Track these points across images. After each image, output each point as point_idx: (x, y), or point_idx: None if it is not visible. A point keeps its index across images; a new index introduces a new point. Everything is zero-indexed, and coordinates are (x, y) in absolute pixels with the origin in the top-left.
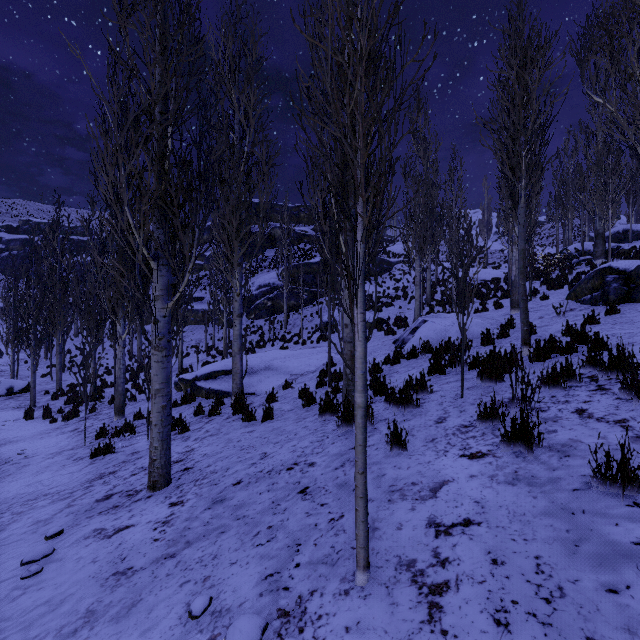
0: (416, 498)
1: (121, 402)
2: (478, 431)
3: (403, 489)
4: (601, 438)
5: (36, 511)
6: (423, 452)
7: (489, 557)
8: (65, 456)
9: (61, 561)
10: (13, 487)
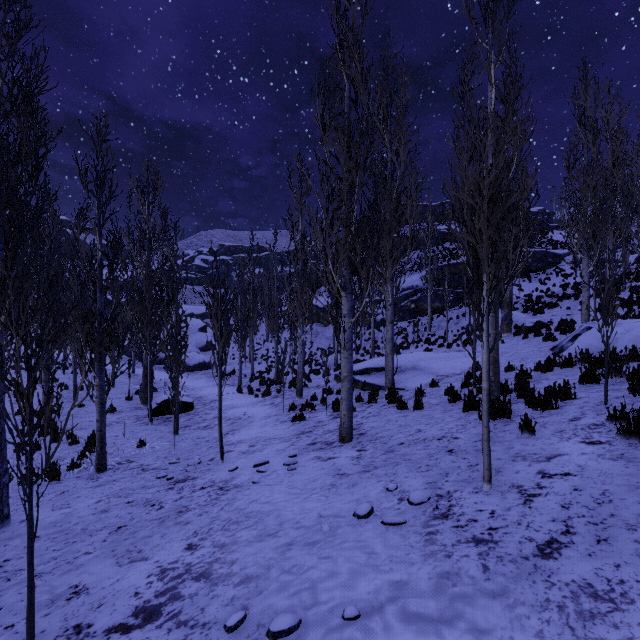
0: (534, 461)
1: (301, 387)
2: (606, 428)
3: (525, 456)
4: None
5: (274, 445)
6: (549, 437)
7: (573, 488)
8: (273, 419)
9: (304, 466)
10: (252, 432)
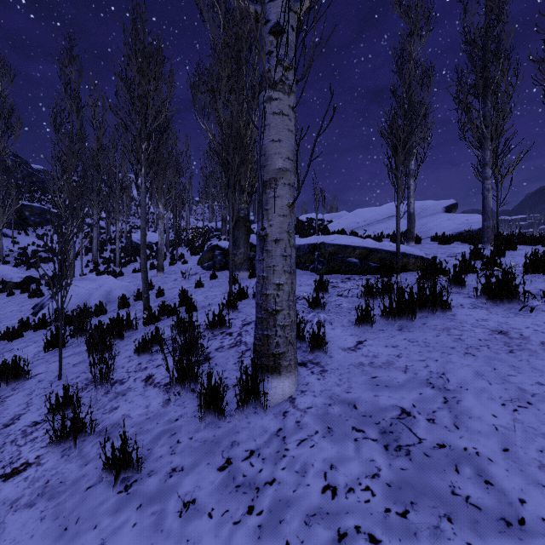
0: None
1: None
2: (45, 428)
3: None
4: (146, 407)
5: None
6: None
7: None
8: None
9: None
10: None
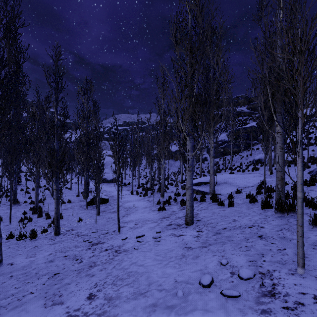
0: None
1: (163, 191)
2: None
3: None
4: None
5: (148, 224)
6: None
7: None
8: (148, 209)
9: (165, 240)
10: (137, 216)
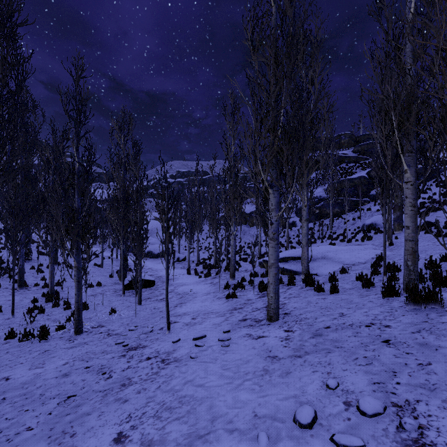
0: None
1: (233, 270)
2: None
3: None
4: None
5: (211, 319)
6: None
7: None
8: (212, 295)
9: (236, 344)
10: (195, 306)
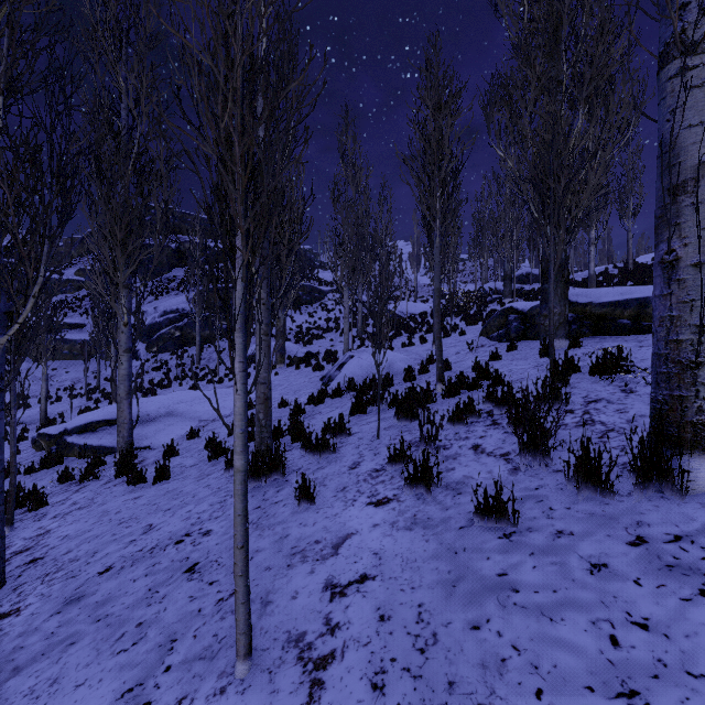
0: (317, 558)
1: None
2: (388, 475)
3: (305, 550)
4: (488, 473)
5: None
6: (332, 504)
7: (378, 614)
8: None
9: None
10: None
